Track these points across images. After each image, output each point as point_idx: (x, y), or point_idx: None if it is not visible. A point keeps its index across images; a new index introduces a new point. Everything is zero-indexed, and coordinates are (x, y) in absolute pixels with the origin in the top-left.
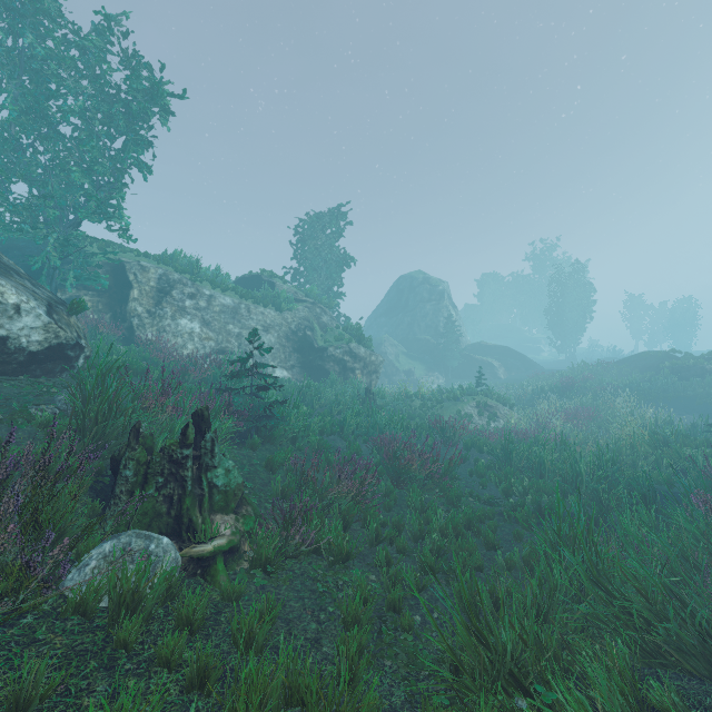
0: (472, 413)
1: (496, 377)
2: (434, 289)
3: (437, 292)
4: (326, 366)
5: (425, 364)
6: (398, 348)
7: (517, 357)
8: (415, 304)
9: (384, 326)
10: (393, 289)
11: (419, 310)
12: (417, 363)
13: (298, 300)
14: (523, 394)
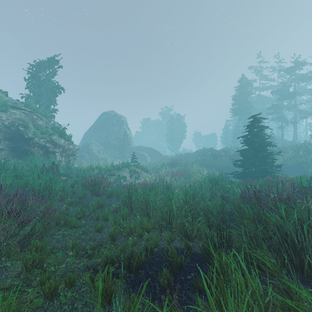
0: (127, 176)
1: (146, 161)
2: (119, 119)
3: (120, 121)
4: (32, 150)
5: (113, 155)
6: (100, 147)
7: (156, 152)
8: (109, 126)
9: (93, 136)
10: (99, 119)
11: (111, 129)
12: (109, 154)
13: (17, 108)
14: (156, 167)
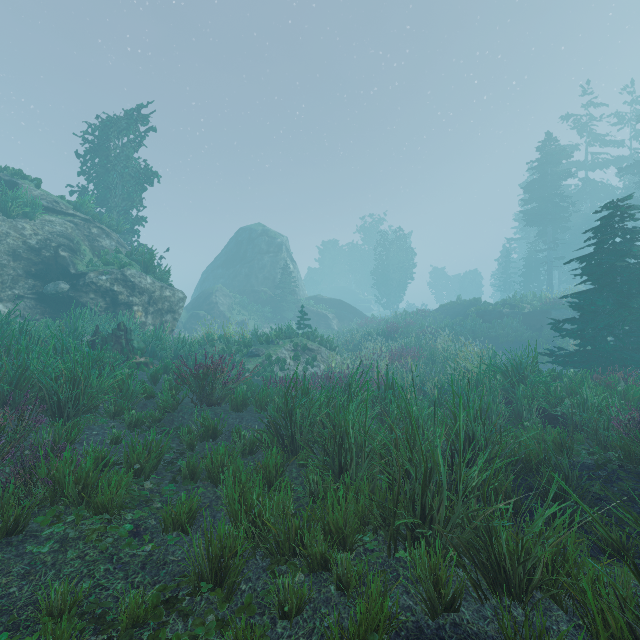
0: (287, 357)
1: (330, 328)
2: (273, 241)
3: (276, 244)
4: (82, 299)
5: (260, 315)
6: (233, 299)
7: (350, 310)
8: (253, 255)
9: (220, 277)
10: (232, 241)
11: (257, 262)
12: (252, 314)
13: (59, 212)
14: (352, 340)
